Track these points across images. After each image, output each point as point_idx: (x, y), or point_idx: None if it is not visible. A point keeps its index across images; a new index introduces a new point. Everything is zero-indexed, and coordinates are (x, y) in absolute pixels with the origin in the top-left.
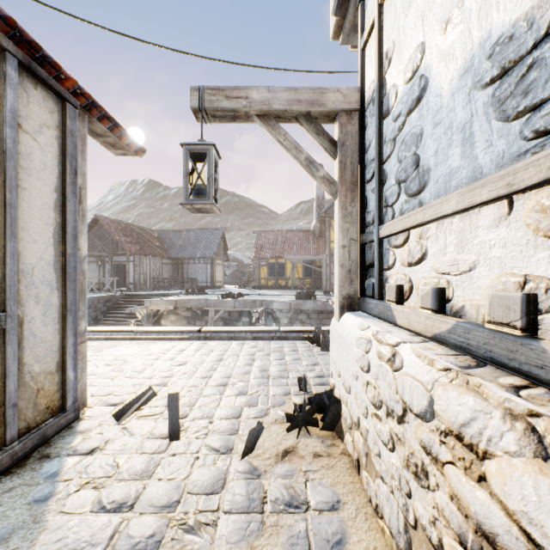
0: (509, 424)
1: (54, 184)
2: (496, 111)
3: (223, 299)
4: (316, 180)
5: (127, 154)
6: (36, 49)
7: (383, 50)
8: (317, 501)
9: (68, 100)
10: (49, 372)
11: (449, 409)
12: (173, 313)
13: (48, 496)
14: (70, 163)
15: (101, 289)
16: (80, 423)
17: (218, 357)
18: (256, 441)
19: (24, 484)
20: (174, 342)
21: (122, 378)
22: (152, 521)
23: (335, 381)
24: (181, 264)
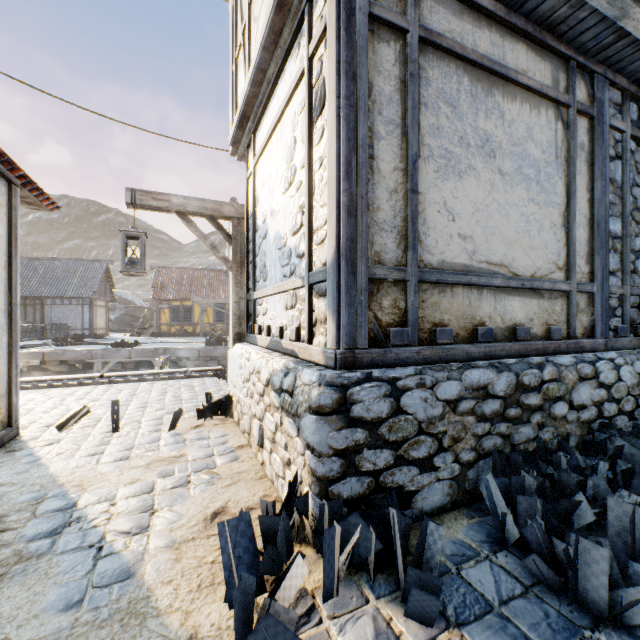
0: (265, 361)
1: (4, 249)
2: (279, 261)
3: (115, 348)
4: (218, 258)
5: (41, 209)
6: (4, 157)
7: (256, 193)
8: (215, 436)
9: (14, 183)
10: (2, 395)
11: (257, 365)
12: (38, 369)
13: (37, 459)
14: (14, 232)
15: None
16: (23, 437)
17: (131, 393)
18: (178, 420)
19: (10, 460)
20: (74, 388)
21: (37, 414)
22: (120, 454)
23: (230, 387)
24: (41, 305)
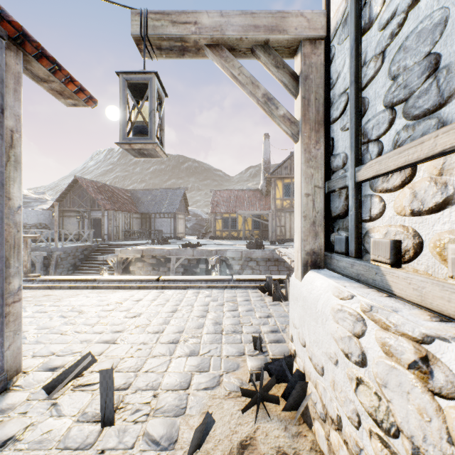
0: None
1: None
2: None
3: (183, 248)
4: (275, 119)
5: (78, 104)
6: None
7: None
8: None
9: None
10: None
11: None
12: (140, 260)
13: None
14: None
15: (80, 239)
16: (6, 396)
17: (173, 307)
18: (205, 436)
19: None
20: (132, 291)
21: (72, 333)
22: None
23: (297, 348)
24: (149, 218)
